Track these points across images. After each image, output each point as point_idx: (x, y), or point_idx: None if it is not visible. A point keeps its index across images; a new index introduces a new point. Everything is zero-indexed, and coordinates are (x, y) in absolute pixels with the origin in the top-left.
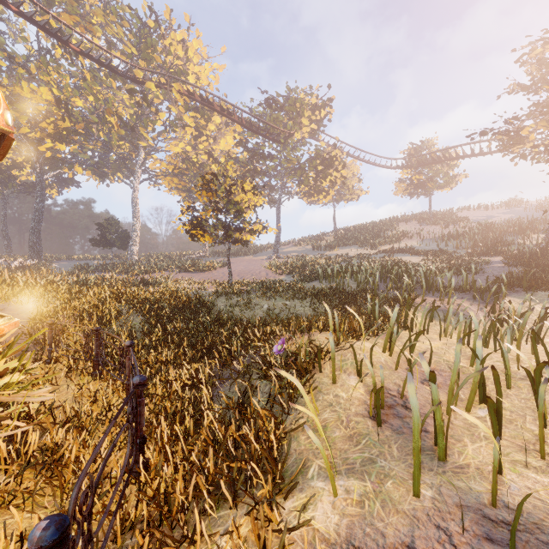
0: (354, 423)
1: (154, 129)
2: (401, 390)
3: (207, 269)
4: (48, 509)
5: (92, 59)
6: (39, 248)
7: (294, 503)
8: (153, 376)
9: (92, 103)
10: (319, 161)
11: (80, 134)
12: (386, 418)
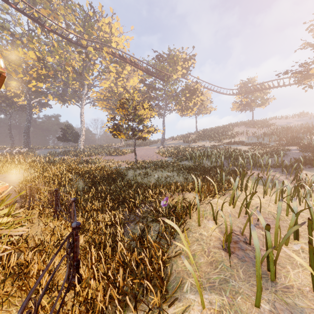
0: (213, 253)
1: (93, 74)
2: (242, 231)
3: (122, 154)
4: (18, 306)
5: (57, 34)
6: (29, 142)
7: (175, 309)
8: (89, 218)
9: (58, 59)
10: (187, 91)
11: (51, 77)
12: (233, 250)
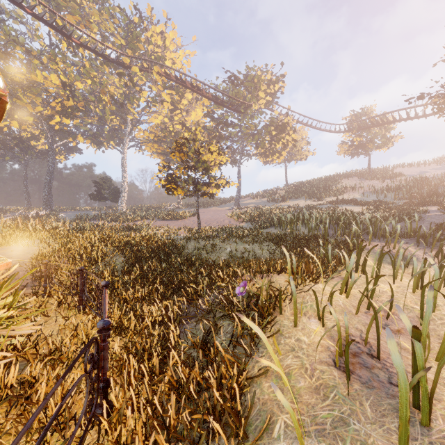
0: (319, 372)
1: (139, 105)
2: (363, 336)
3: (180, 218)
4: None
5: (89, 50)
6: (51, 201)
7: None
8: (129, 311)
9: (90, 86)
10: (273, 127)
11: (81, 110)
12: (352, 367)
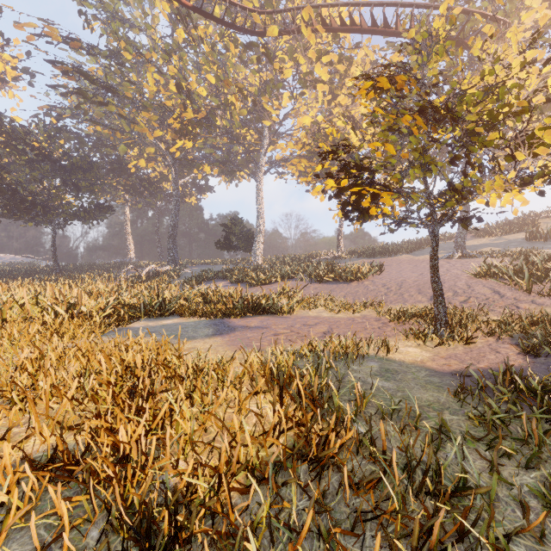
0: None
1: (280, 105)
2: None
3: (353, 278)
4: None
5: (205, 15)
6: (175, 253)
7: None
8: None
9: (215, 89)
10: None
11: (202, 124)
12: None
